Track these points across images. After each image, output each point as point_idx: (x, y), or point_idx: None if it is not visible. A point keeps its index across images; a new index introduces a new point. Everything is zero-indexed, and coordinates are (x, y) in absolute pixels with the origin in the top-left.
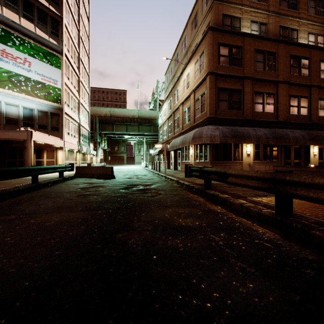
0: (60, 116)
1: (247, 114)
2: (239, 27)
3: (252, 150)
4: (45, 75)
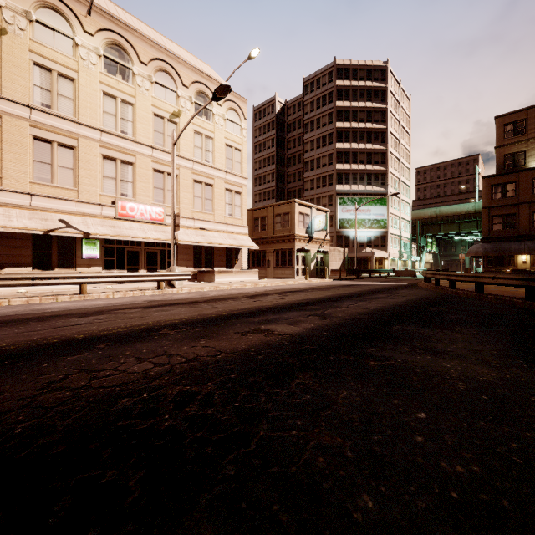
0: (386, 236)
1: (522, 231)
2: (523, 159)
3: (529, 258)
4: (377, 213)
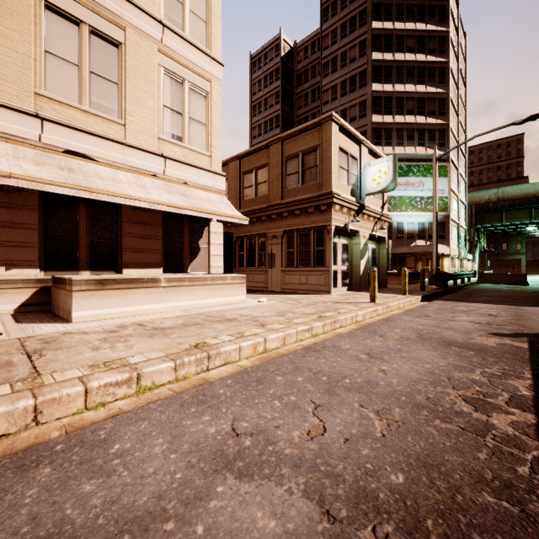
0: (446, 223)
1: None
2: None
3: None
4: None
